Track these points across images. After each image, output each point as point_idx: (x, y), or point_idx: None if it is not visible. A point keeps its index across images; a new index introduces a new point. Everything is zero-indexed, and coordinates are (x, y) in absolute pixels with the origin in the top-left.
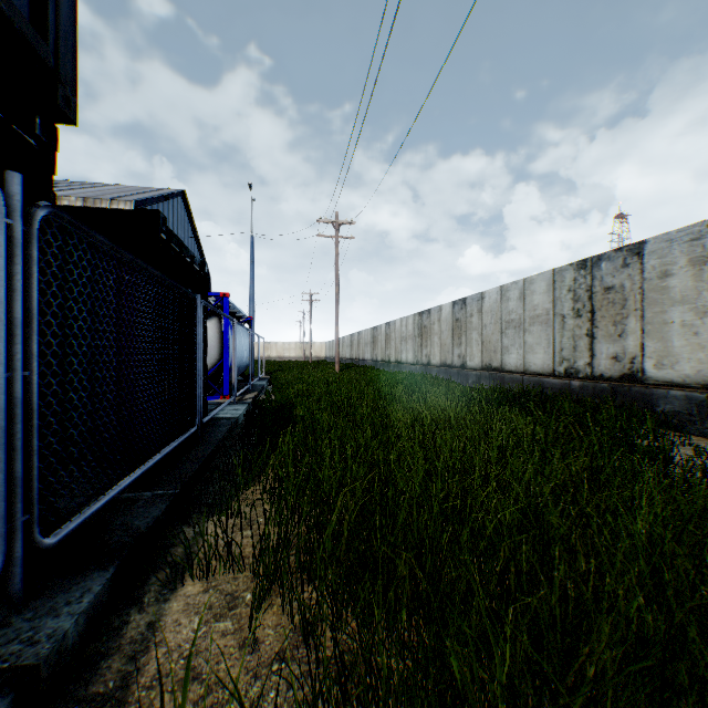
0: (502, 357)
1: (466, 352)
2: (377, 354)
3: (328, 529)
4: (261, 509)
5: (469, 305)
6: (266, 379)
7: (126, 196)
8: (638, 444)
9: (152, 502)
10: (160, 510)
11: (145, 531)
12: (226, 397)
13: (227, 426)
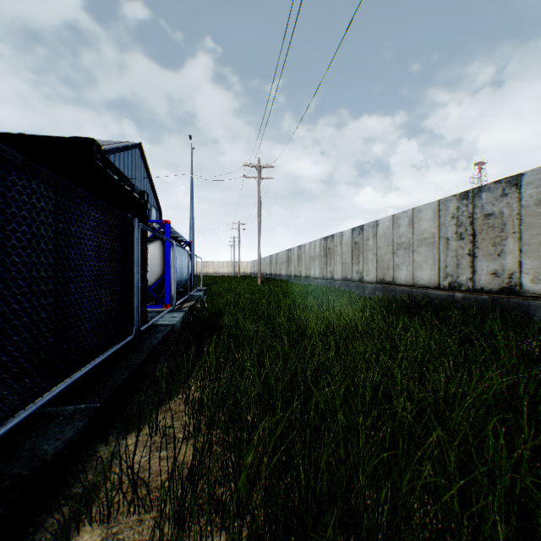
0: (394, 273)
1: (363, 269)
2: (291, 270)
3: (242, 473)
4: (182, 422)
5: (366, 231)
6: (202, 291)
7: None
8: (531, 352)
9: (70, 419)
10: (76, 429)
11: (50, 459)
12: (167, 306)
13: (163, 333)
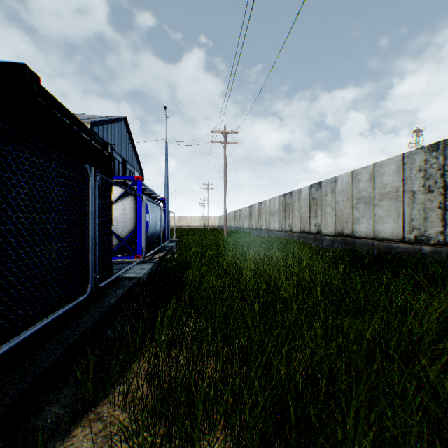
0: (353, 226)
1: (321, 222)
2: (253, 224)
3: None
4: None
5: (324, 187)
6: (175, 242)
7: (86, 119)
8: None
9: None
10: None
11: None
12: (139, 257)
13: (125, 288)
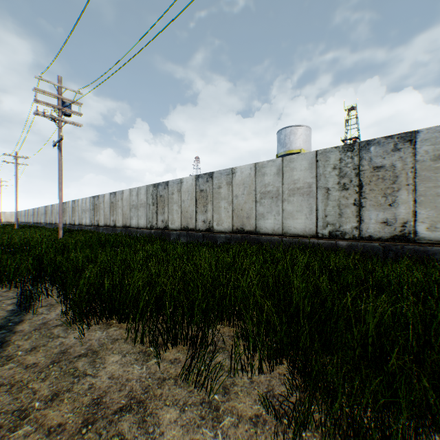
0: (83, 221)
1: (76, 219)
2: (48, 220)
3: None
4: None
5: (76, 203)
6: None
7: None
8: None
9: None
10: None
11: None
12: None
13: None
